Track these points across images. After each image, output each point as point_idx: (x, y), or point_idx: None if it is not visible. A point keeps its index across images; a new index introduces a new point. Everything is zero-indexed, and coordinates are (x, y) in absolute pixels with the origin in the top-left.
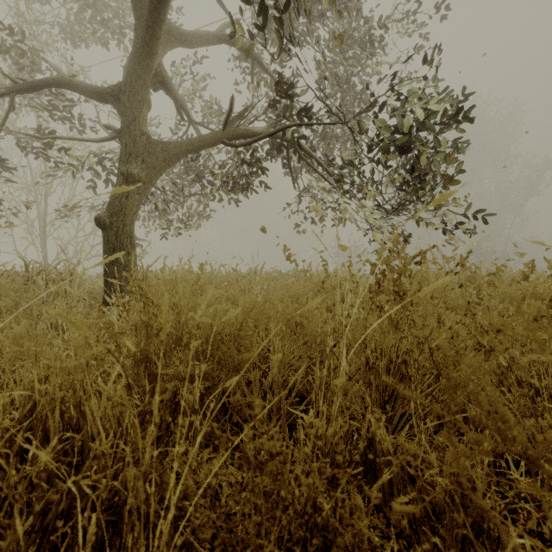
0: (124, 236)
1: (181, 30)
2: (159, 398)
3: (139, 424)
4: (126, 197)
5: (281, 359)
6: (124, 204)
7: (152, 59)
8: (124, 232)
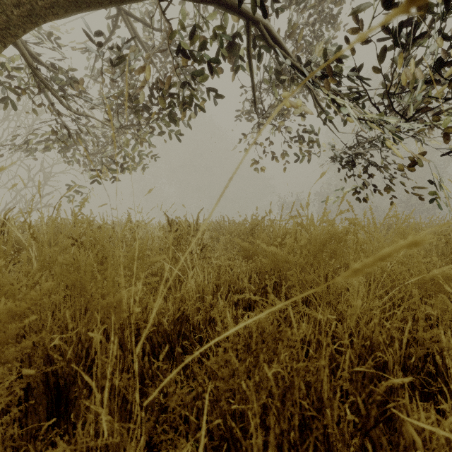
0: None
1: None
2: None
3: None
4: None
5: None
6: None
7: None
8: None
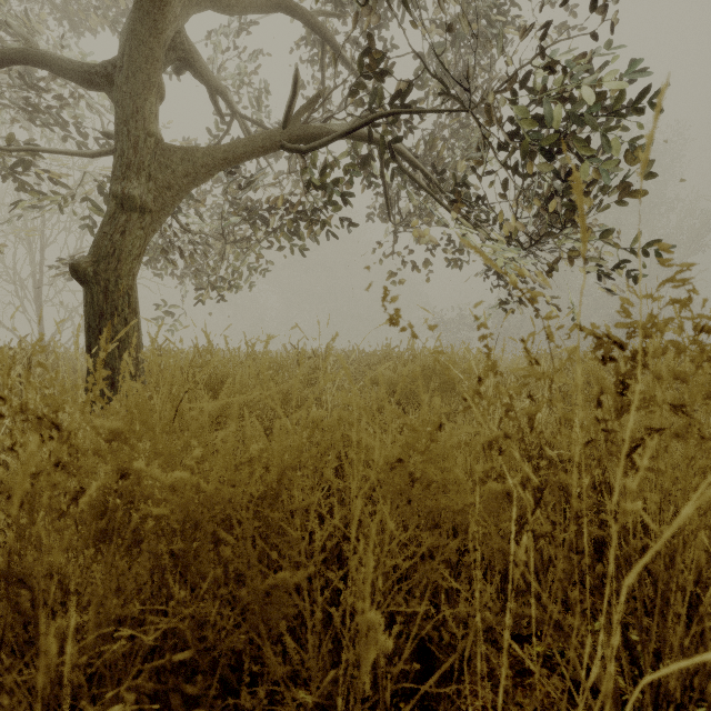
0: (118, 295)
1: None
2: None
3: None
4: (121, 232)
5: None
6: (118, 244)
7: (161, 14)
8: (118, 288)
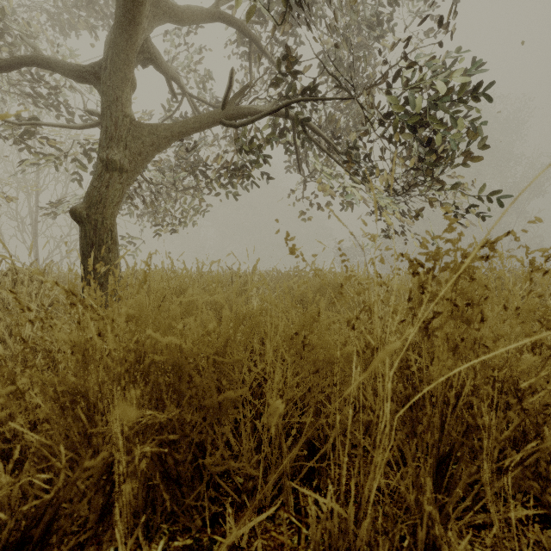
0: (104, 231)
1: (170, 4)
2: (82, 476)
3: (48, 521)
4: (106, 186)
5: (282, 388)
6: (104, 195)
7: (135, 30)
8: (104, 226)
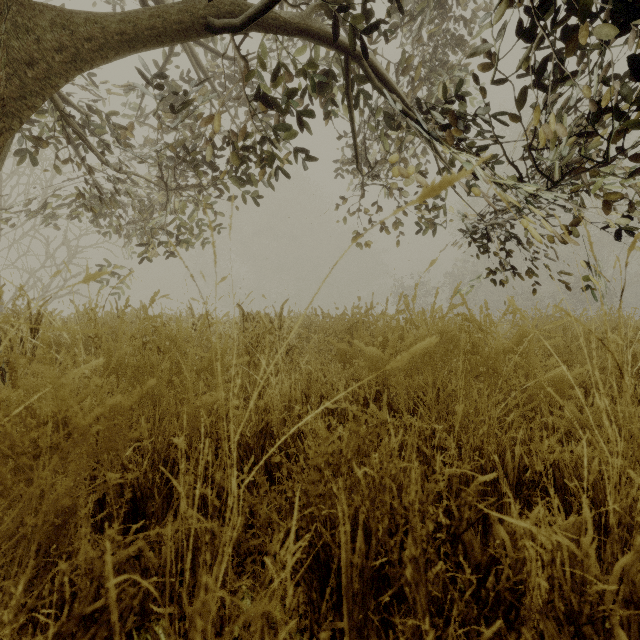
0: None
1: None
2: None
3: None
4: None
5: None
6: None
7: None
8: None
